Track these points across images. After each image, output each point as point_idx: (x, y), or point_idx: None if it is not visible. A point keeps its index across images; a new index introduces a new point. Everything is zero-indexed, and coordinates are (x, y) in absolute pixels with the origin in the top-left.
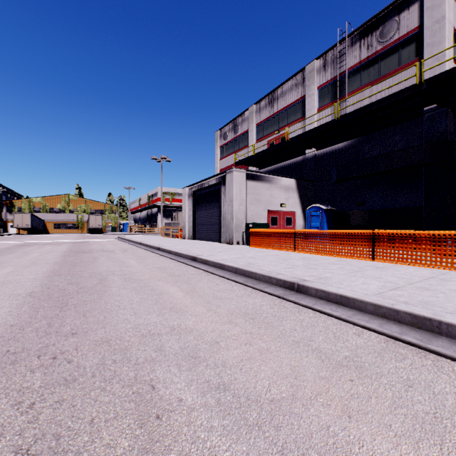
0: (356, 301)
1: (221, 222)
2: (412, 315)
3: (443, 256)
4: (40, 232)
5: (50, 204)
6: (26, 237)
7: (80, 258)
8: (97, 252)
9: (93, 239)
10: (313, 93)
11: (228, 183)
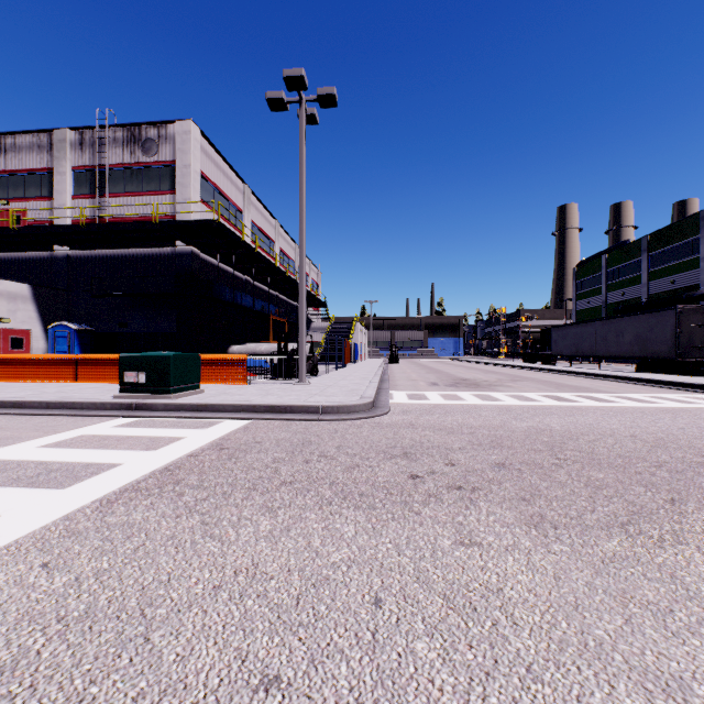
0: None
1: None
2: (12, 402)
3: None
4: None
5: None
6: None
7: None
8: None
9: None
10: (65, 172)
11: None
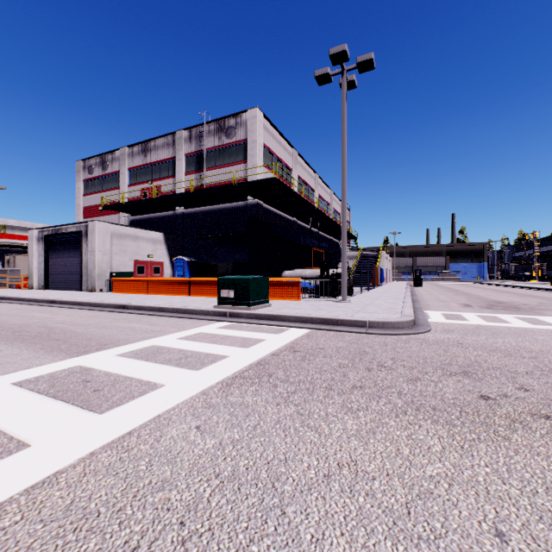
0: (145, 307)
1: (82, 271)
2: (158, 308)
3: (215, 291)
4: None
5: None
6: None
7: None
8: None
9: None
10: (181, 158)
11: (90, 234)
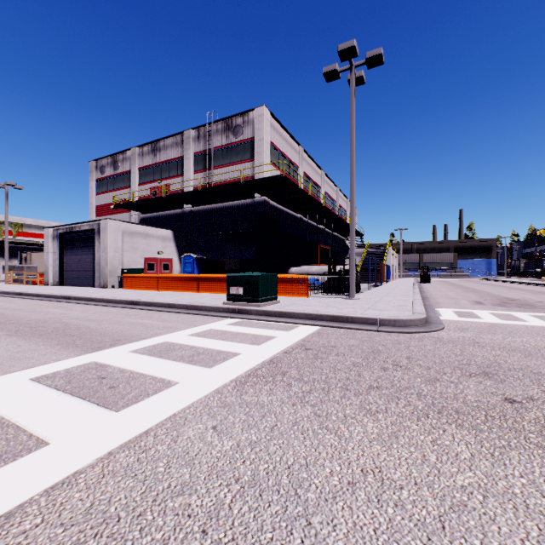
0: (155, 303)
1: (95, 268)
2: (169, 304)
3: (224, 287)
4: None
5: None
6: None
7: None
8: None
9: None
10: (190, 157)
11: (103, 231)
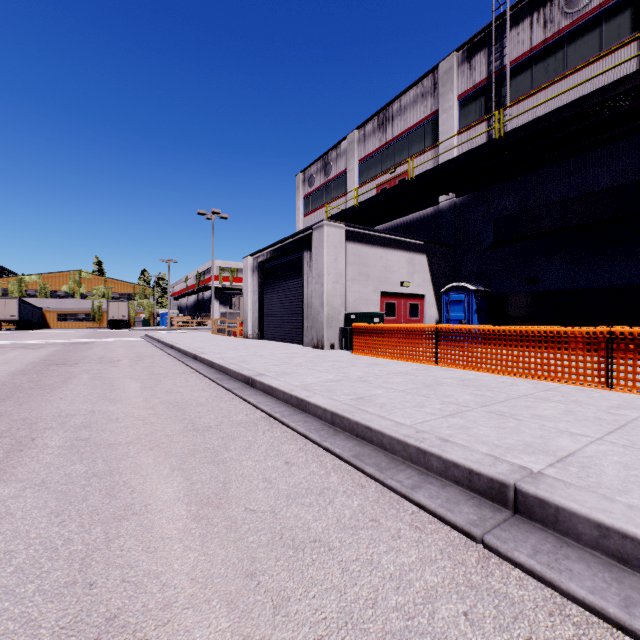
0: None
1: (303, 312)
2: None
3: None
4: (35, 327)
5: (52, 284)
6: (4, 335)
7: (40, 379)
8: (87, 364)
9: (107, 337)
10: (451, 106)
11: (315, 246)
